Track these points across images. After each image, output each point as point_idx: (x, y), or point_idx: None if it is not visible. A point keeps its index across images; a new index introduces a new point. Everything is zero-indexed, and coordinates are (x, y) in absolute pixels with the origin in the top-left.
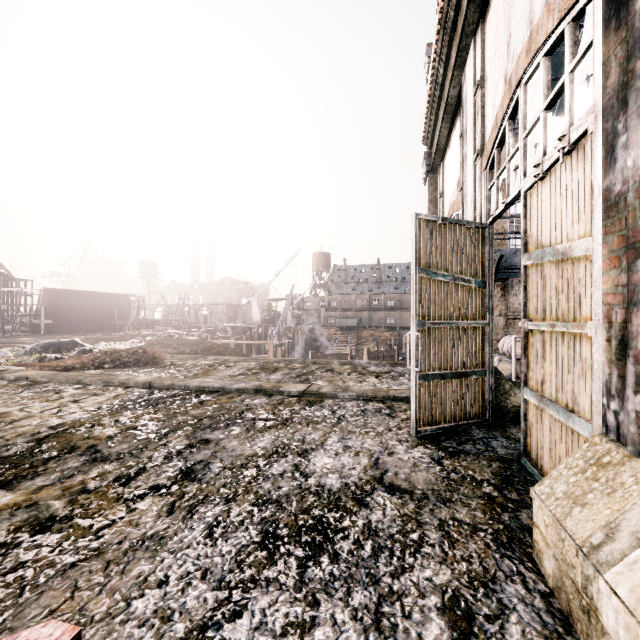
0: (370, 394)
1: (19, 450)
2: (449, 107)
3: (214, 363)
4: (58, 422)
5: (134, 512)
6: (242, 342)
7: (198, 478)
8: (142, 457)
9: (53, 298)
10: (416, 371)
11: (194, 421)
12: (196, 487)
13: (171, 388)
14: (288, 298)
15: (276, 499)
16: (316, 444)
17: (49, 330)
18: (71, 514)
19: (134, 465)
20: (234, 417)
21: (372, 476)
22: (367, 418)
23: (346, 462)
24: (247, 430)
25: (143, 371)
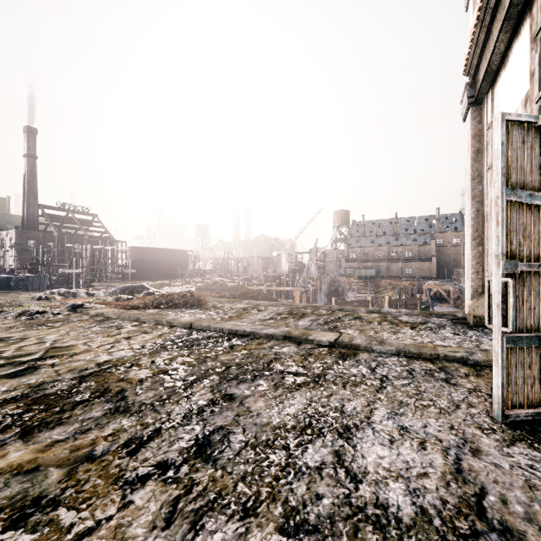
0: (413, 350)
1: (61, 388)
2: (513, 9)
3: (247, 307)
4: (106, 359)
5: (126, 509)
6: (272, 288)
7: (213, 457)
8: (161, 412)
9: (137, 254)
10: (503, 332)
11: (222, 369)
12: (209, 474)
13: (207, 329)
14: (312, 250)
15: (315, 524)
16: (360, 418)
17: (134, 277)
18: (60, 496)
19: (150, 423)
20: (262, 367)
21: (462, 498)
22: (418, 383)
23: (410, 459)
24: (275, 386)
25: (189, 312)
